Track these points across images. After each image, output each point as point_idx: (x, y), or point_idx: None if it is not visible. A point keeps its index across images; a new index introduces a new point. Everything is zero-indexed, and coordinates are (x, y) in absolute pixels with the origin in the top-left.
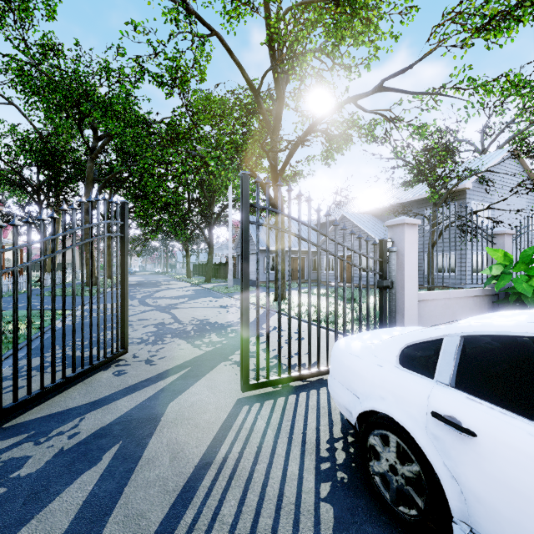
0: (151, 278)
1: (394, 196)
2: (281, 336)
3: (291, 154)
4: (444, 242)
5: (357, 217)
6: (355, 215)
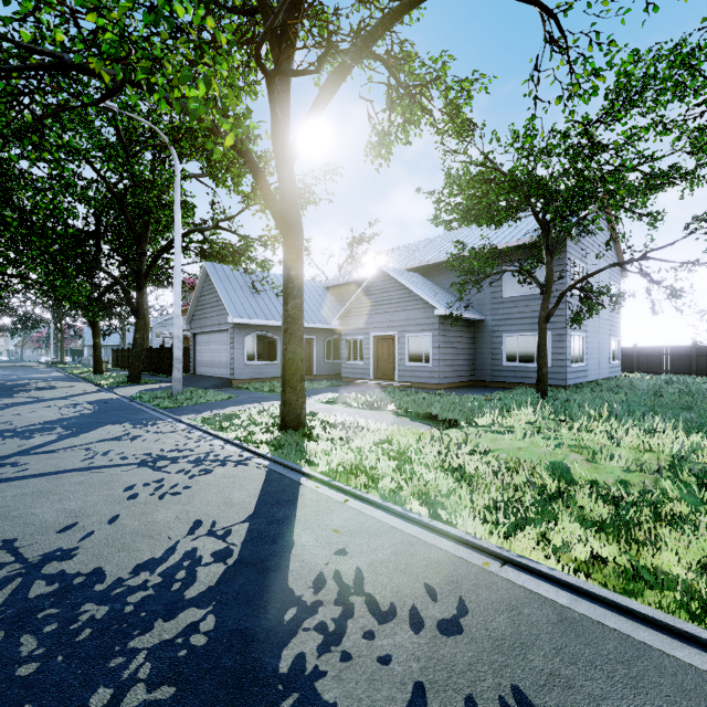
0: (17, 374)
1: (451, 247)
2: (419, 703)
3: (326, 96)
4: (532, 317)
5: (402, 274)
6: (398, 271)
